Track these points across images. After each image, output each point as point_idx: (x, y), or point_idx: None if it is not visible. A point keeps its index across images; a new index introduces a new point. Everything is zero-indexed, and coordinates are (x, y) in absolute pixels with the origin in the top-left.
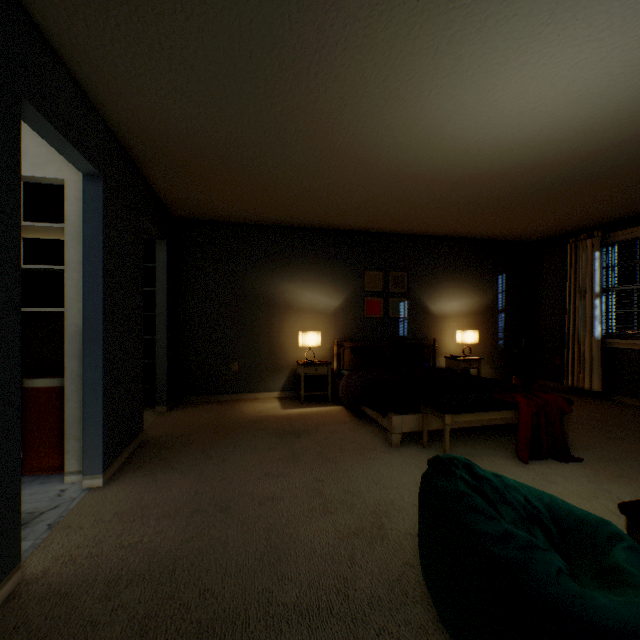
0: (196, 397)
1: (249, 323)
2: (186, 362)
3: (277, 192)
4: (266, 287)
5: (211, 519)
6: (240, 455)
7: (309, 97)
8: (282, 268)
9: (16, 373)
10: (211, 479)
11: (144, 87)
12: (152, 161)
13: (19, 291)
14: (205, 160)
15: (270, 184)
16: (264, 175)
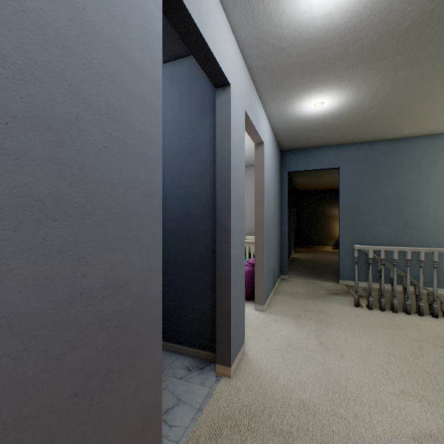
0: (303, 246)
1: (320, 223)
2: (300, 235)
3: (330, 185)
4: (326, 211)
5: (317, 257)
6: (320, 253)
7: (336, 178)
8: (332, 204)
9: (291, 229)
10: (315, 255)
11: (304, 180)
12: (298, 185)
13: (291, 218)
14: (311, 184)
15: (328, 185)
16: (326, 184)
